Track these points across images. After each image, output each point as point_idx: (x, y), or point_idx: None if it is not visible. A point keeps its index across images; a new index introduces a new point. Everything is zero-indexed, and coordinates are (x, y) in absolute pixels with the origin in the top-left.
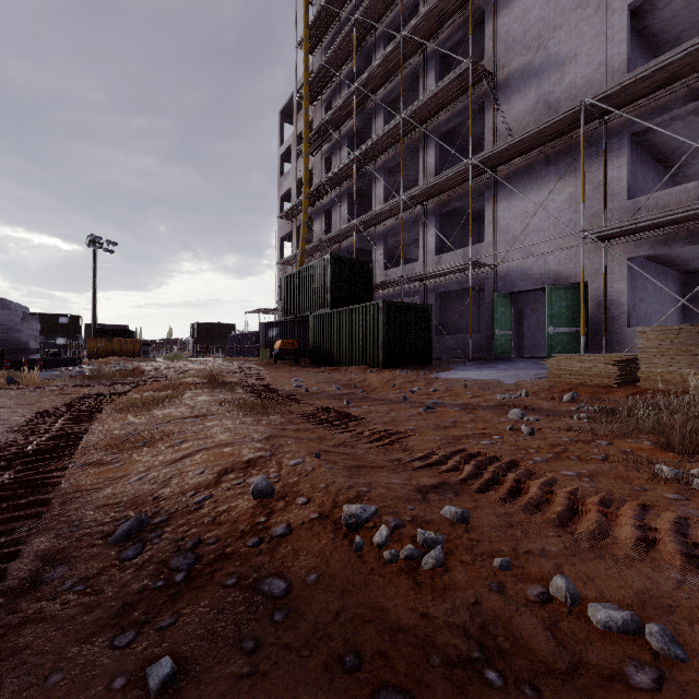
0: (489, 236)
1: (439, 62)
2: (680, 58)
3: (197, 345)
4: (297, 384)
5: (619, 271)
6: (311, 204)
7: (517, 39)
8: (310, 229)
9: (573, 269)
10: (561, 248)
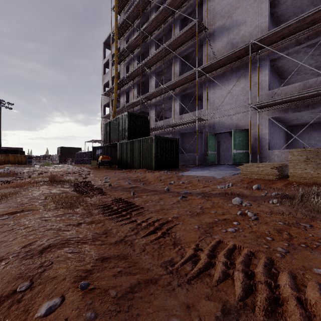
0: (205, 106)
1: (181, 22)
2: (294, 23)
3: (60, 158)
4: (105, 181)
5: (265, 124)
6: (119, 89)
7: (218, 12)
8: (119, 101)
9: (244, 122)
10: (239, 112)
